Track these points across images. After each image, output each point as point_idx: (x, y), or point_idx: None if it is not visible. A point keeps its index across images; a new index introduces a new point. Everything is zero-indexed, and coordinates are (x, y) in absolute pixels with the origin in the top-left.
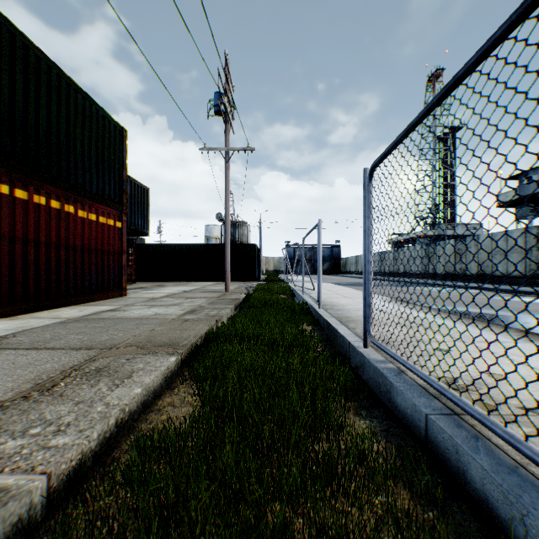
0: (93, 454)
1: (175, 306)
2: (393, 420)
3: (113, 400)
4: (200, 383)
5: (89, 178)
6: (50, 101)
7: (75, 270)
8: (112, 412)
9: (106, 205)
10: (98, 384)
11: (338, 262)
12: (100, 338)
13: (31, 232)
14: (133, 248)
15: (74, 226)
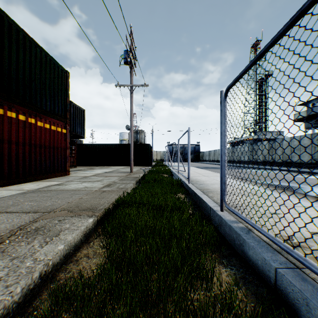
0: (17, 305)
1: (98, 181)
2: (247, 268)
3: (40, 256)
4: (108, 239)
5: (45, 101)
6: (18, 52)
7: (35, 159)
8: (37, 267)
9: (56, 118)
10: (34, 241)
11: (198, 154)
12: (45, 204)
13: (5, 134)
14: (75, 145)
15: (35, 132)
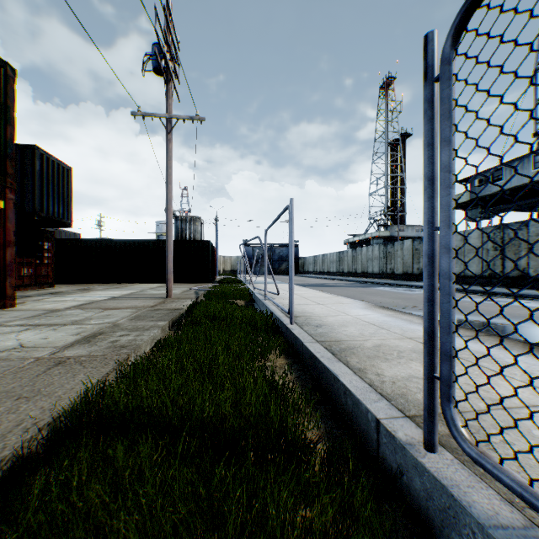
0: None
1: (74, 325)
2: None
3: None
4: None
5: None
6: None
7: None
8: None
9: None
10: None
11: (296, 262)
12: None
13: None
14: (51, 242)
15: None
